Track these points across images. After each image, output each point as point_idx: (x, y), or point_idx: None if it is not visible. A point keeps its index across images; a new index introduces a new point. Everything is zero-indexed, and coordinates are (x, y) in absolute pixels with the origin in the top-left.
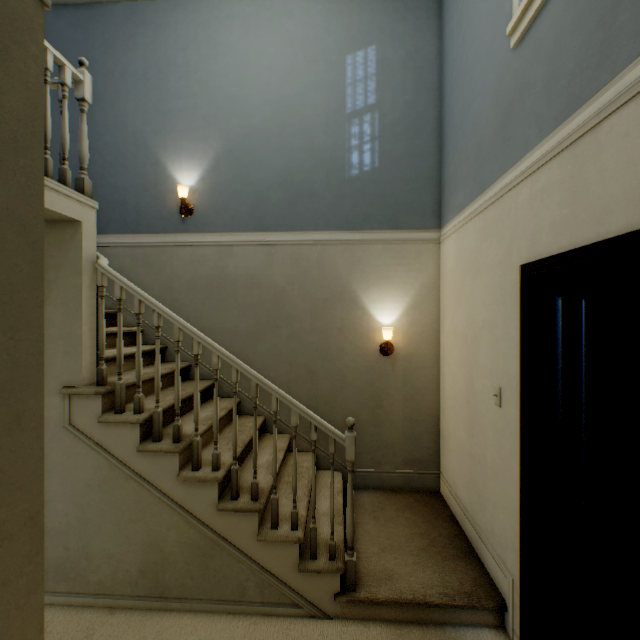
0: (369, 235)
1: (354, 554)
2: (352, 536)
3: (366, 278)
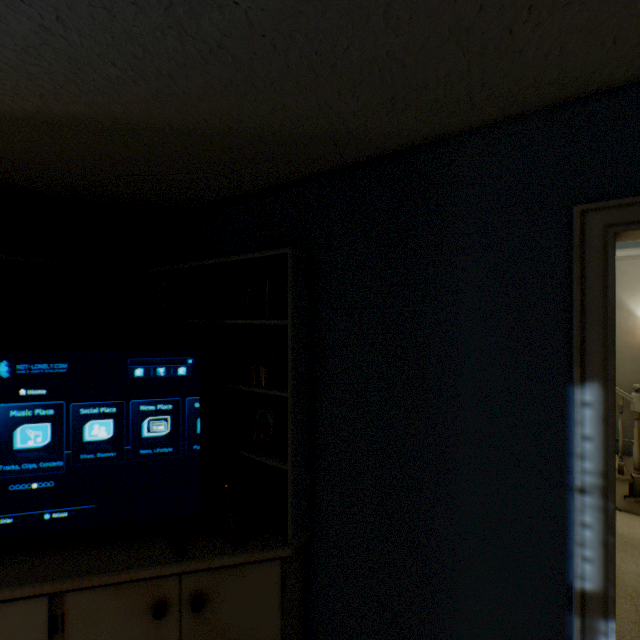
0: (634, 252)
1: (639, 474)
2: (638, 461)
3: (631, 286)
